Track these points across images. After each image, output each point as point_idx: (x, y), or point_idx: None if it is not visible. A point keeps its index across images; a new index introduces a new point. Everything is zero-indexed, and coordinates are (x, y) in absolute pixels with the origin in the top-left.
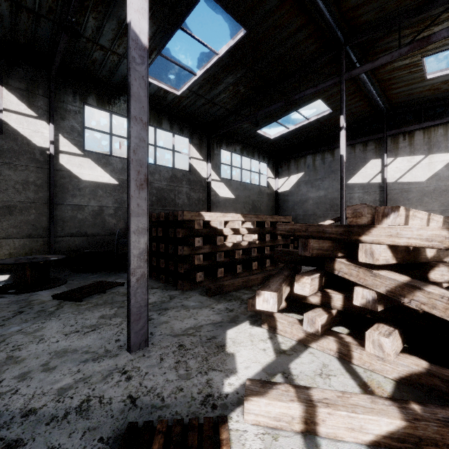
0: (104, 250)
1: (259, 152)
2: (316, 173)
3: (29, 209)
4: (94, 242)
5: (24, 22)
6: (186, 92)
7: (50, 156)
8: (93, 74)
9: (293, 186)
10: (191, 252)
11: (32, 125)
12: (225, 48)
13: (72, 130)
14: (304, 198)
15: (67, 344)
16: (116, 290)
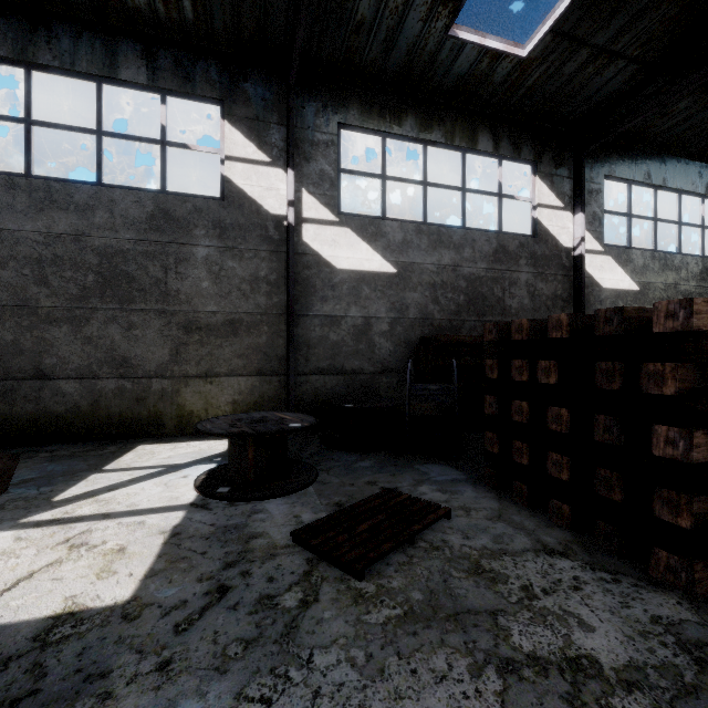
0: (380, 407)
1: (701, 175)
2: None
3: (260, 325)
4: (355, 385)
5: None
6: (545, 41)
7: (289, 228)
8: (355, 62)
9: None
10: None
11: (263, 178)
12: None
13: (321, 178)
14: None
15: None
16: (439, 537)
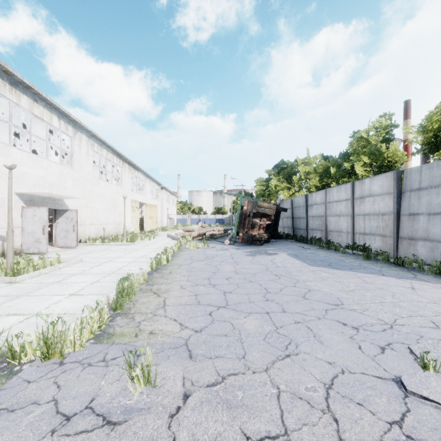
0: None
1: None
2: None
3: None
4: None
5: None
6: None
7: None
8: None
9: None
10: None
11: None
12: None
13: None
14: None
15: None
16: None
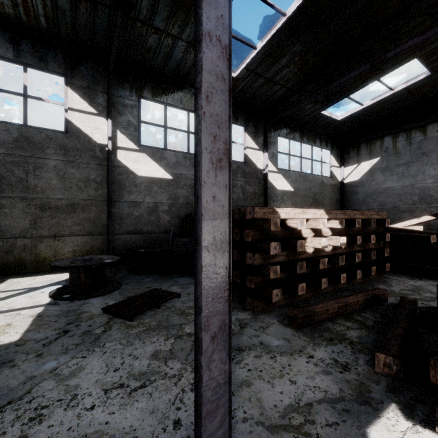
0: (158, 250)
1: (321, 138)
2: (397, 157)
3: (90, 206)
4: (149, 240)
5: (83, 14)
6: (244, 72)
7: (109, 152)
8: (148, 65)
9: (364, 175)
10: (264, 262)
11: (93, 122)
12: (295, 3)
13: (129, 125)
14: (380, 189)
15: (104, 417)
16: (172, 304)
